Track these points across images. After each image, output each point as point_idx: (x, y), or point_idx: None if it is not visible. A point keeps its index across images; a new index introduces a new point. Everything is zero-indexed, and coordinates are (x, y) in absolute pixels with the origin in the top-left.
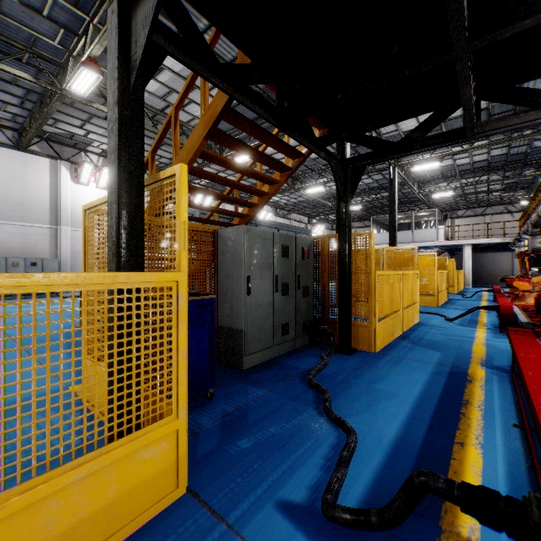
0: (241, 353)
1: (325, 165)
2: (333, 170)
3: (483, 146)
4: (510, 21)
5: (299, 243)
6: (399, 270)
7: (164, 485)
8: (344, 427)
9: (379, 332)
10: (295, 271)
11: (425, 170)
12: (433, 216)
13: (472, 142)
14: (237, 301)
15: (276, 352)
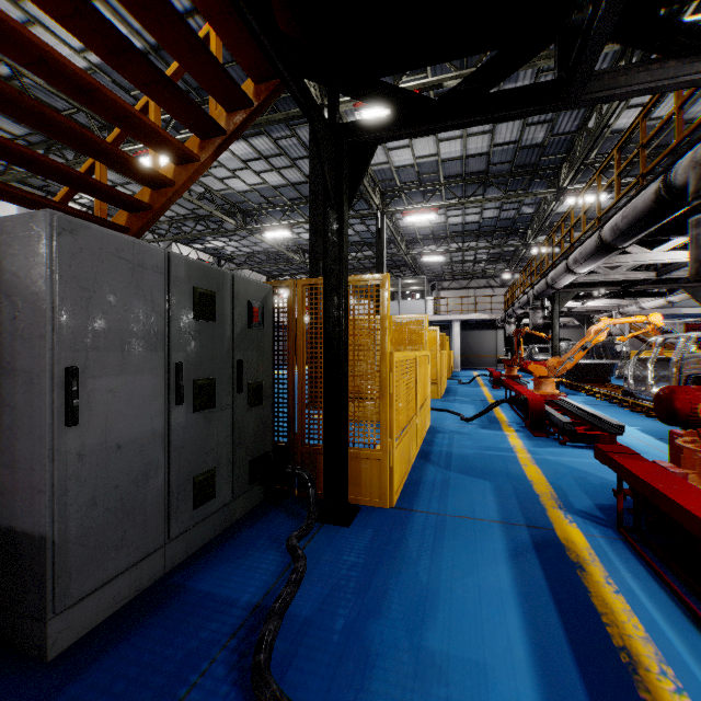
0: (41, 610)
1: (292, 199)
2: (315, 130)
3: (480, 201)
4: None
5: (241, 290)
6: (403, 349)
7: None
8: None
9: (396, 465)
10: (231, 352)
11: (415, 226)
12: (420, 286)
13: (468, 196)
14: (30, 446)
15: (179, 553)
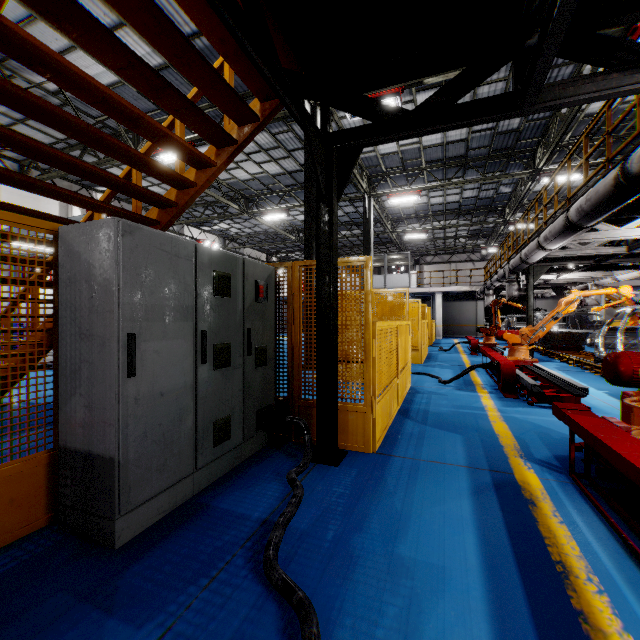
0: (110, 512)
1: (289, 186)
2: (310, 141)
3: (460, 183)
4: None
5: (250, 271)
6: (386, 319)
7: None
8: None
9: (378, 418)
10: (242, 322)
11: (400, 206)
12: (404, 261)
13: (448, 179)
14: (103, 391)
15: (204, 481)
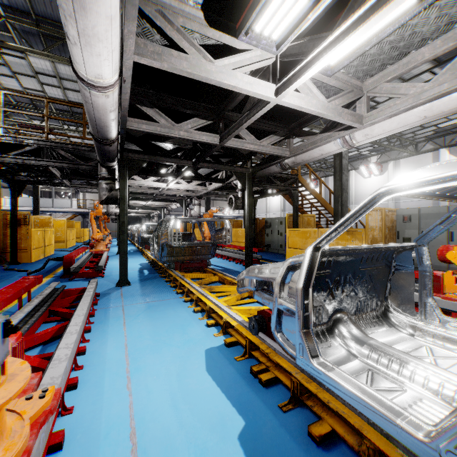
0: None
1: None
2: (11, 185)
3: None
4: (70, 178)
5: None
6: (43, 228)
7: None
8: (27, 270)
9: (33, 254)
10: None
11: None
12: (69, 190)
13: None
14: None
15: None
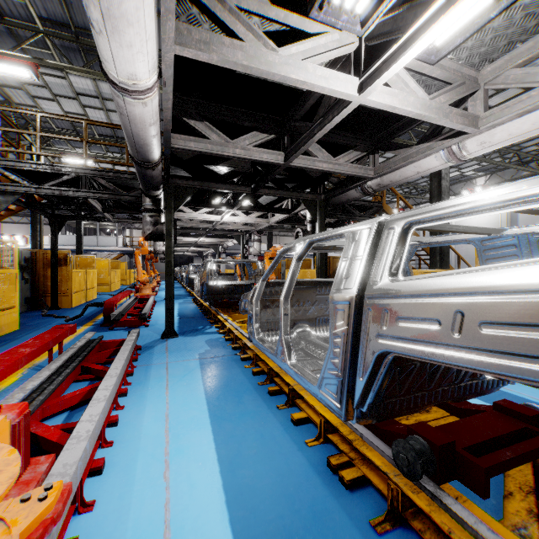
0: None
1: None
2: (50, 221)
3: None
4: (112, 211)
5: (24, 254)
6: (85, 269)
7: (16, 325)
8: (65, 317)
9: (74, 299)
10: (22, 270)
11: None
12: (115, 226)
13: None
14: None
15: None
